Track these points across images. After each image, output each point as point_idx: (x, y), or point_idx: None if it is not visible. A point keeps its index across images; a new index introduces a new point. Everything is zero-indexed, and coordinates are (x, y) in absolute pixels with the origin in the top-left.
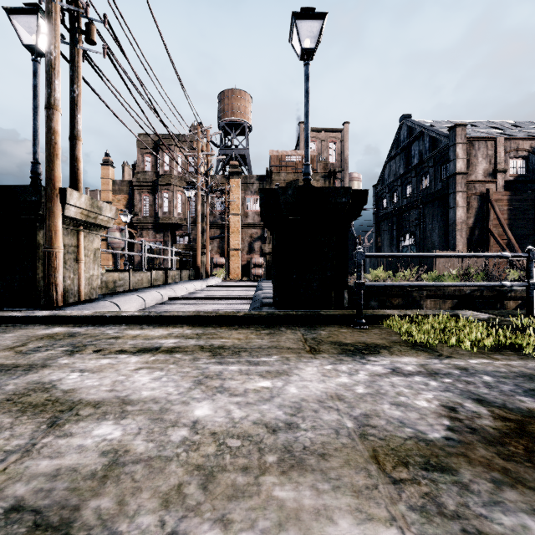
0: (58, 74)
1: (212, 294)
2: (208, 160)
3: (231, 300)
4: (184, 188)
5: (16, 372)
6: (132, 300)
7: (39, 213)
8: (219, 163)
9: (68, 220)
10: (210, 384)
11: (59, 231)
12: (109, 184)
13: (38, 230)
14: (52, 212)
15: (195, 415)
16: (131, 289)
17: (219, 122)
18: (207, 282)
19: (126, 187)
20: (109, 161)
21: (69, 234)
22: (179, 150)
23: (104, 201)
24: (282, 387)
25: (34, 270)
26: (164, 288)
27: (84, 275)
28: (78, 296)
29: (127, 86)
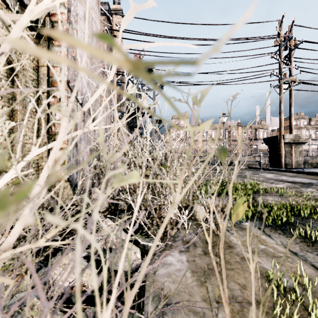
0: (282, 103)
1: None
2: None
3: None
4: None
5: (257, 173)
6: (314, 170)
7: (278, 142)
8: None
9: (286, 143)
10: (276, 176)
11: (282, 147)
12: None
13: (278, 147)
14: (280, 142)
15: (266, 176)
16: None
17: None
18: None
19: None
20: None
21: (287, 147)
22: None
23: None
24: (284, 178)
25: (277, 158)
26: None
27: (294, 160)
28: (291, 166)
29: (315, 84)
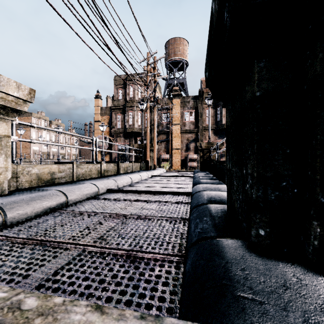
0: None
1: (152, 185)
2: (155, 80)
3: (168, 195)
4: (138, 102)
5: None
6: (42, 198)
7: None
8: (165, 90)
9: None
10: None
11: None
12: (99, 110)
13: None
14: None
15: None
16: (74, 180)
17: (165, 62)
18: (153, 173)
19: (108, 111)
20: (98, 96)
21: None
22: (139, 83)
23: (96, 121)
24: None
25: None
26: (105, 180)
27: None
28: None
29: None
